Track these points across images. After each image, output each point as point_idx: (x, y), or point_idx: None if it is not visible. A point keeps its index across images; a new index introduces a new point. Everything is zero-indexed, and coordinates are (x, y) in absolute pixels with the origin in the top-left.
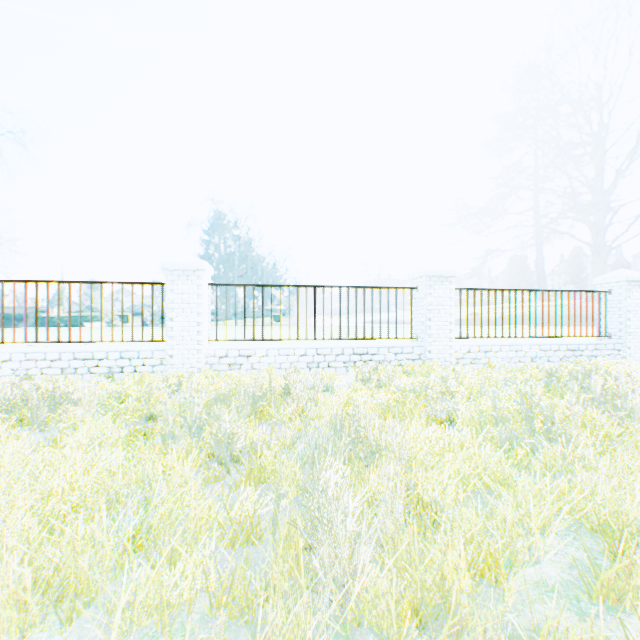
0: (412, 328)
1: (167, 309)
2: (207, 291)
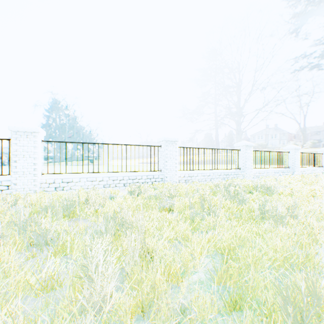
0: (159, 166)
1: (12, 155)
2: (41, 145)
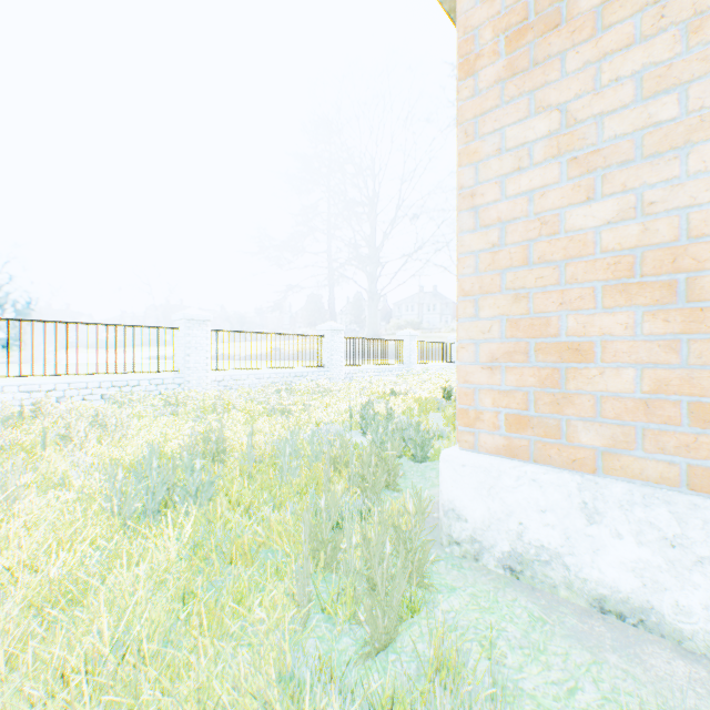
0: (176, 362)
1: None
2: None
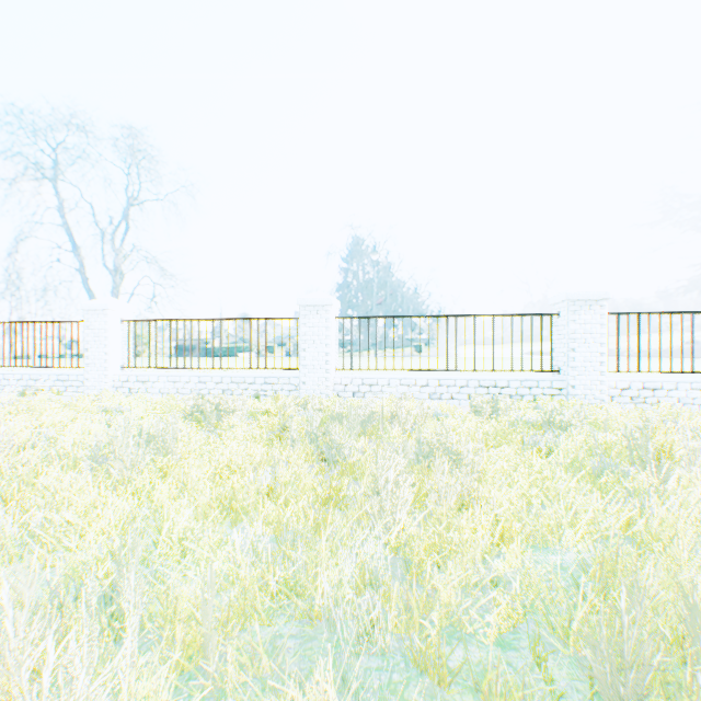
0: (553, 360)
1: (300, 341)
2: (334, 324)
